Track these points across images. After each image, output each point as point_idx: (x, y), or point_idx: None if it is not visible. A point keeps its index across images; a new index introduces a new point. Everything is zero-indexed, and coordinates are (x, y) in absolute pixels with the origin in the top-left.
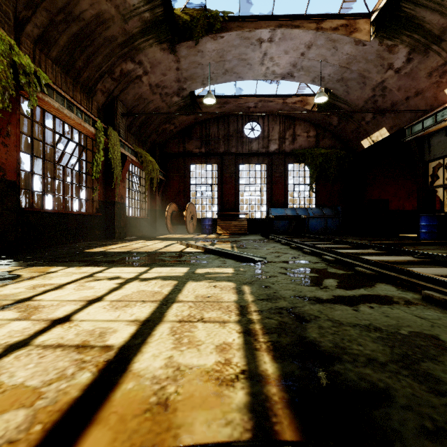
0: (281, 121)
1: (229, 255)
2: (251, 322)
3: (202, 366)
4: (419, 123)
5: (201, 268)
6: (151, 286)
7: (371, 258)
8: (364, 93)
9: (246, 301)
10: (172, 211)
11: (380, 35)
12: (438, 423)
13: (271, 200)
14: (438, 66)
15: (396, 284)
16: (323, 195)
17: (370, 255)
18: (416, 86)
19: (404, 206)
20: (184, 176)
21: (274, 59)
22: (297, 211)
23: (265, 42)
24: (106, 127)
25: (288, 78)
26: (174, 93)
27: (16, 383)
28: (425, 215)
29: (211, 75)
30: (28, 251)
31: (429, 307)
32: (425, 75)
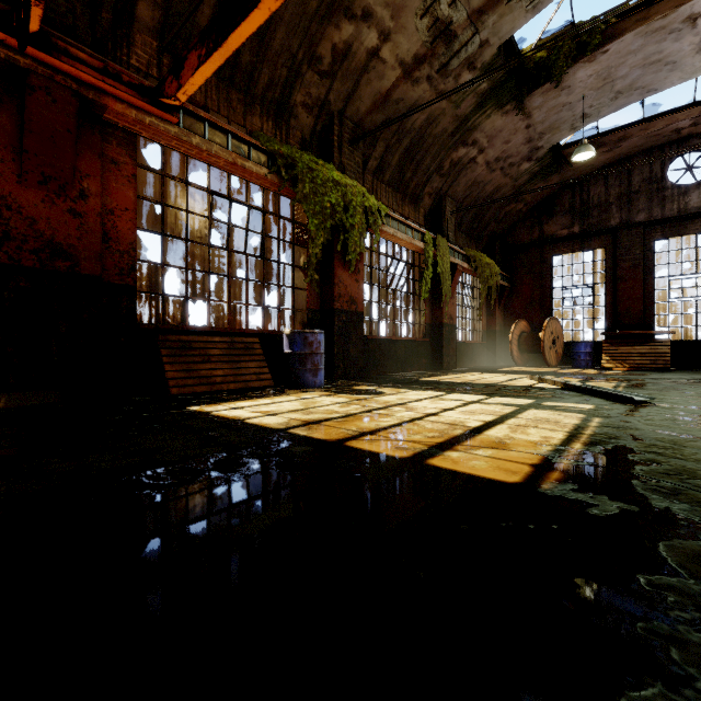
0: None
1: (598, 393)
2: (580, 433)
3: (528, 439)
4: None
5: (550, 402)
6: (492, 407)
7: None
8: None
9: (587, 425)
10: (519, 332)
11: None
12: (681, 475)
13: None
14: None
15: None
16: None
17: None
18: None
19: None
20: (541, 276)
21: None
22: None
23: None
24: (434, 237)
25: None
26: (522, 159)
27: (427, 428)
28: None
29: (587, 111)
30: (370, 377)
31: None
32: None
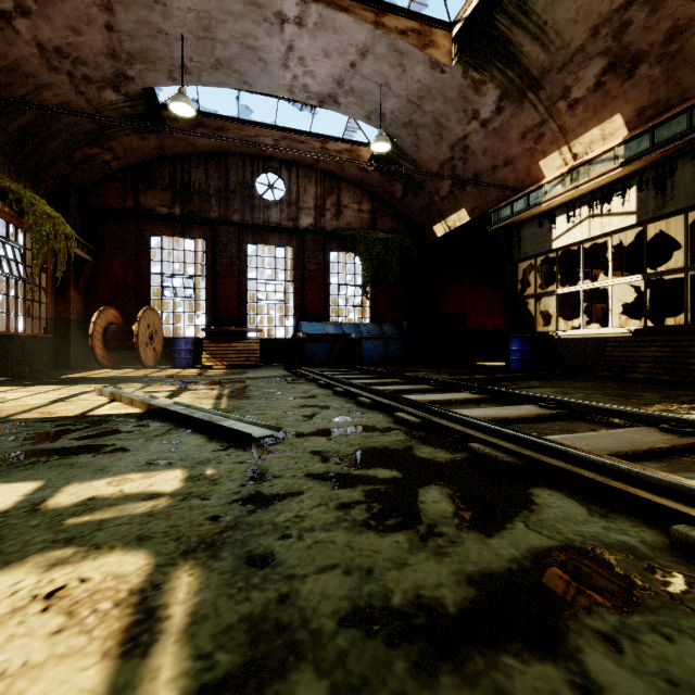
0: (319, 179)
1: (196, 422)
2: None
3: None
4: (508, 205)
5: (84, 480)
6: None
7: (479, 412)
8: (439, 152)
9: None
10: (106, 323)
11: (466, 61)
12: None
13: (302, 309)
14: (534, 126)
15: (569, 488)
16: (381, 303)
17: (468, 403)
18: (506, 152)
19: (484, 324)
20: (137, 256)
21: (307, 63)
22: (344, 327)
23: (289, 23)
24: None
25: (330, 105)
26: (105, 81)
27: None
28: (517, 336)
29: (187, 64)
30: None
31: None
32: (518, 137)
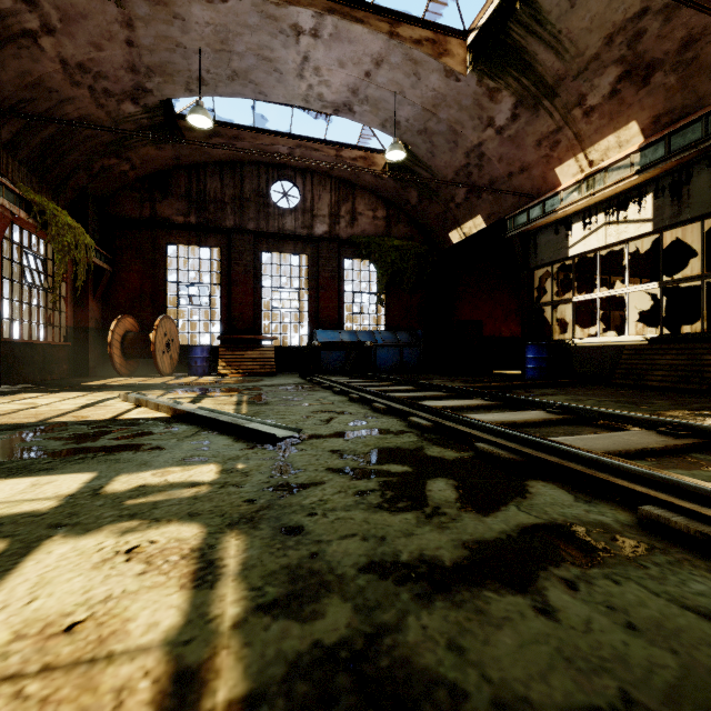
0: (334, 186)
1: (222, 425)
2: None
3: None
4: (524, 212)
5: (131, 472)
6: None
7: (488, 417)
8: (455, 159)
9: (211, 630)
10: (124, 331)
11: (480, 69)
12: None
13: (317, 317)
14: (550, 133)
15: (562, 481)
16: (396, 311)
17: (480, 409)
18: (522, 159)
19: (501, 331)
20: (154, 265)
21: (322, 73)
22: (359, 335)
23: (305, 34)
24: None
25: (345, 113)
26: (125, 94)
27: None
28: (533, 344)
29: (204, 76)
30: None
31: (677, 558)
32: (533, 144)
